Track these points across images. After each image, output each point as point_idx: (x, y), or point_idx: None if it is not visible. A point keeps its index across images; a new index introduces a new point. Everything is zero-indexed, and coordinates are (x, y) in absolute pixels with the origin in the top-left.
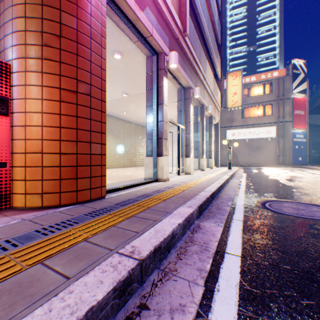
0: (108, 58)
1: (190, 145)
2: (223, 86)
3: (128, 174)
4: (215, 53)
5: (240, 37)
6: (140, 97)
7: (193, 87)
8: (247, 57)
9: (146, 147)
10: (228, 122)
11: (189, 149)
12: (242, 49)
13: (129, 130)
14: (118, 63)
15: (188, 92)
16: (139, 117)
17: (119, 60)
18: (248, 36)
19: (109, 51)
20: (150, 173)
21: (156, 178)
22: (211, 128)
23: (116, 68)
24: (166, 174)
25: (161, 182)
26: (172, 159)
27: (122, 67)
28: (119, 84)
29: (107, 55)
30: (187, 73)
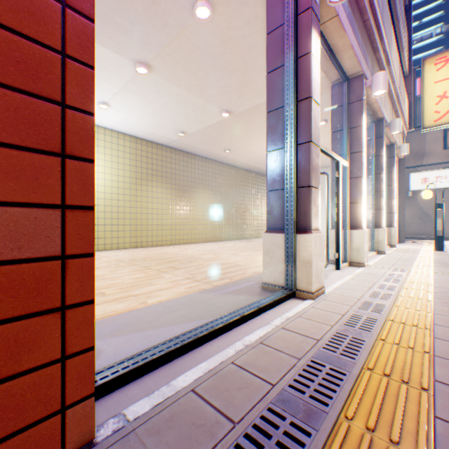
0: (185, 25)
1: (362, 201)
2: (414, 86)
3: (230, 261)
4: (401, 19)
5: (429, 9)
6: (252, 117)
7: (367, 76)
8: (444, 43)
9: (263, 207)
10: (412, 158)
11: (359, 211)
12: (434, 30)
13: (235, 181)
14: (205, 36)
15: (356, 87)
16: (251, 158)
17: (206, 26)
18: (446, 5)
19: (184, 2)
20: (276, 272)
21: (292, 287)
22: (392, 167)
23: (203, 50)
24: (317, 279)
25: (307, 303)
26: (327, 236)
27: (215, 46)
28: (212, 92)
29: (182, 16)
30: (357, 40)
